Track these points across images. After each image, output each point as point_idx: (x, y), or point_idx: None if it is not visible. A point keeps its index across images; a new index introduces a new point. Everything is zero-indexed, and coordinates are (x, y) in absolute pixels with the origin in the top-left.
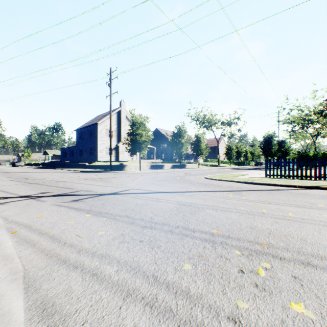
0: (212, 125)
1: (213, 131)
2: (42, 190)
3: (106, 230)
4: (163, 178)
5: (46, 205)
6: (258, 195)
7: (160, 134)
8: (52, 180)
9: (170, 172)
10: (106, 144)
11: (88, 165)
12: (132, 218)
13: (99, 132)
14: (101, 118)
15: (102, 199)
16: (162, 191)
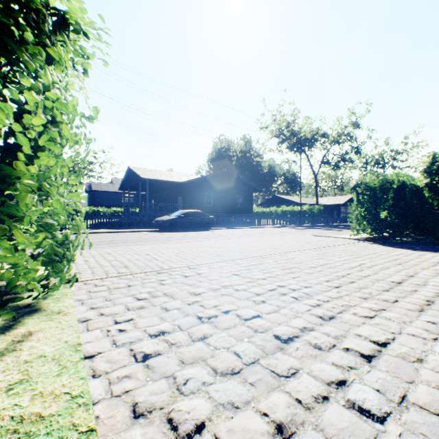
0: None
1: None
2: None
3: None
4: None
5: None
6: None
7: None
8: None
9: None
10: None
11: None
12: None
13: None
14: None
15: None
16: None
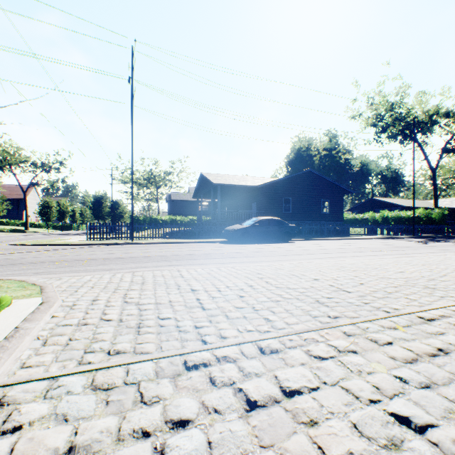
0: (14, 165)
1: (17, 174)
2: None
3: None
4: None
5: None
6: (71, 250)
7: None
8: None
9: None
10: None
11: None
12: None
13: None
14: None
15: None
16: None
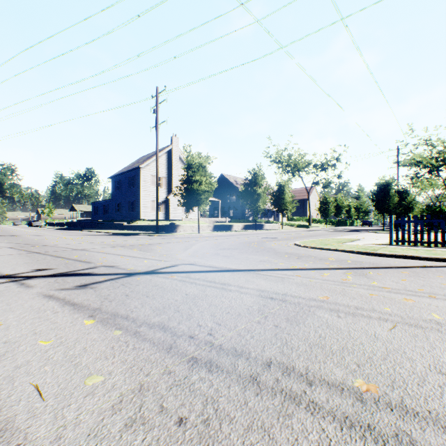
0: (300, 169)
1: (302, 178)
2: (41, 264)
3: (109, 369)
4: (231, 245)
5: (28, 296)
6: (399, 279)
7: (226, 182)
8: (68, 248)
9: (241, 236)
10: (151, 197)
11: (127, 225)
12: (171, 334)
13: (143, 179)
14: (145, 160)
15: (130, 283)
16: (231, 268)
